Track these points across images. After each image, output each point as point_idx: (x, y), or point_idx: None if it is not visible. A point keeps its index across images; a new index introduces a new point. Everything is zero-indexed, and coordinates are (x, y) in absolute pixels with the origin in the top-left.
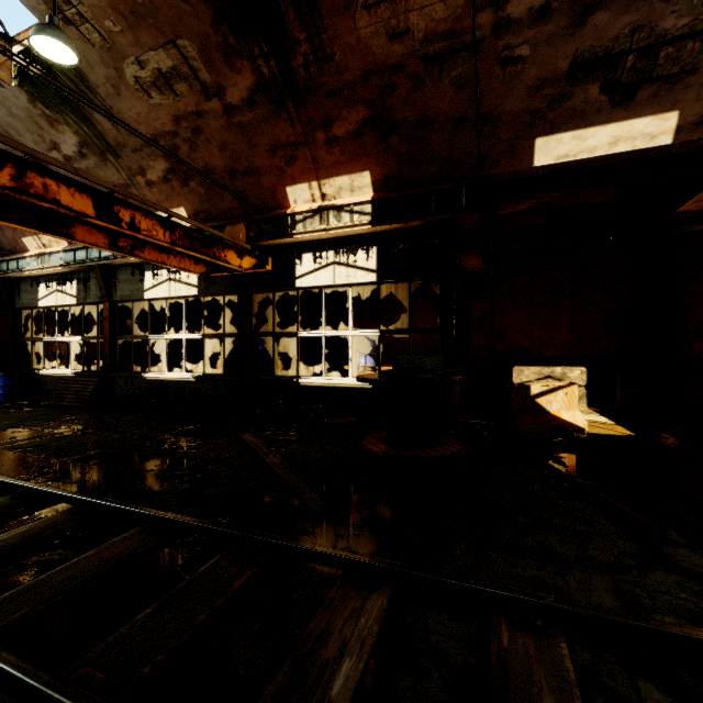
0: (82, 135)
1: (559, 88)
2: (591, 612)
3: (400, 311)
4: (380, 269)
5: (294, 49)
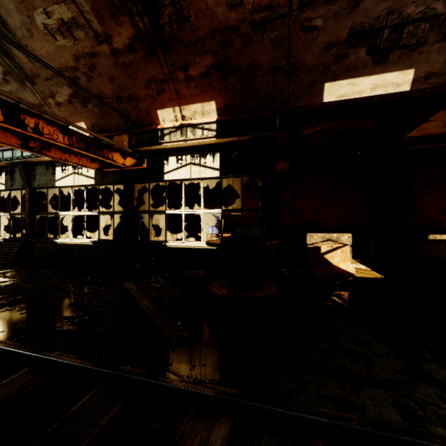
0: (5, 66)
1: (340, 49)
2: (389, 434)
3: (235, 197)
4: (222, 168)
5: (162, 11)
